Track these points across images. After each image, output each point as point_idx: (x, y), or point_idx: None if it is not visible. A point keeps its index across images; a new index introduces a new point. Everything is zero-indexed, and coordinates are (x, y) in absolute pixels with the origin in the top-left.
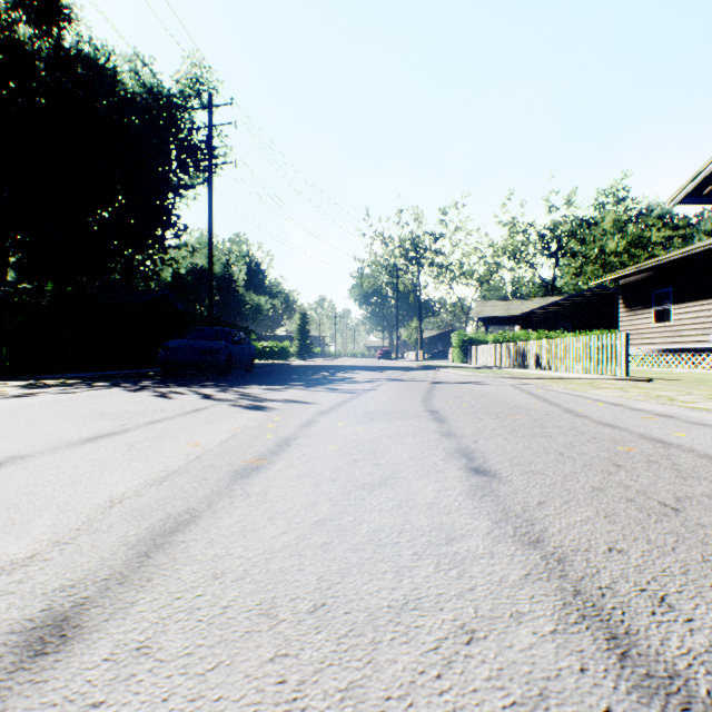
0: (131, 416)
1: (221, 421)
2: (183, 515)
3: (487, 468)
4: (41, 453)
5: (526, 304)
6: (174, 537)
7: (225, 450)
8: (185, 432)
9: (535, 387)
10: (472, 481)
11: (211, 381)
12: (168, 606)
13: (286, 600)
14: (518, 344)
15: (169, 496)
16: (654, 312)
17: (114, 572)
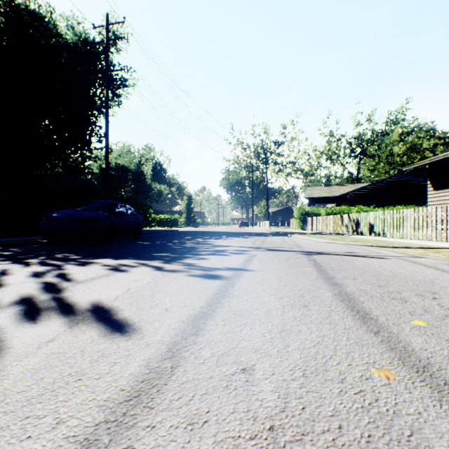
0: None
1: None
2: None
3: None
4: None
5: (343, 188)
6: None
7: None
8: None
9: (444, 264)
10: None
11: (77, 250)
12: None
13: None
14: (352, 215)
15: None
16: None
17: None
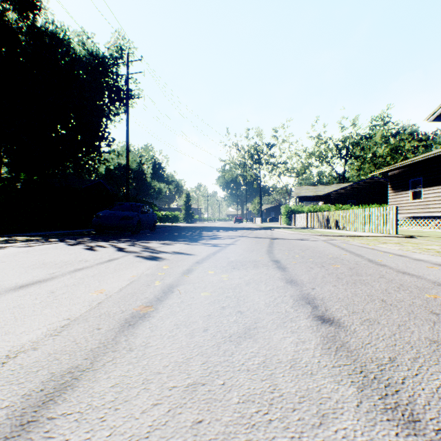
0: (62, 265)
1: (125, 269)
2: (63, 376)
3: (331, 317)
4: None
5: (327, 188)
6: (43, 412)
7: (122, 296)
8: (96, 279)
9: (340, 242)
10: (322, 331)
11: (126, 237)
12: None
13: None
14: (324, 213)
15: (60, 350)
16: (411, 192)
17: None
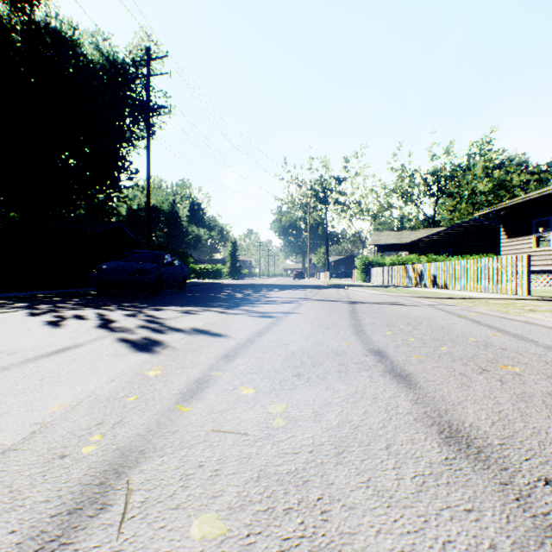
0: None
1: (64, 379)
2: None
3: None
4: None
5: (414, 233)
6: None
7: None
8: None
9: (460, 309)
10: None
11: (136, 300)
12: None
13: None
14: (416, 266)
15: None
16: (535, 238)
17: None
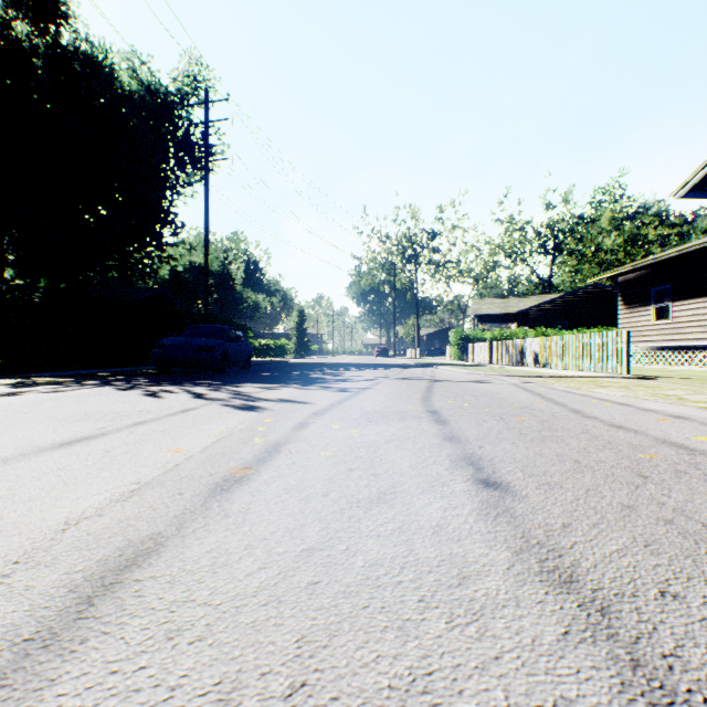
0: (115, 417)
1: (209, 422)
2: (145, 542)
3: (498, 480)
4: (5, 461)
5: (524, 301)
6: (128, 575)
7: (208, 456)
8: (168, 435)
9: (537, 386)
10: (482, 496)
11: (206, 379)
12: (97, 687)
13: (255, 676)
14: (517, 341)
15: (134, 516)
16: (653, 309)
17: (41, 628)
